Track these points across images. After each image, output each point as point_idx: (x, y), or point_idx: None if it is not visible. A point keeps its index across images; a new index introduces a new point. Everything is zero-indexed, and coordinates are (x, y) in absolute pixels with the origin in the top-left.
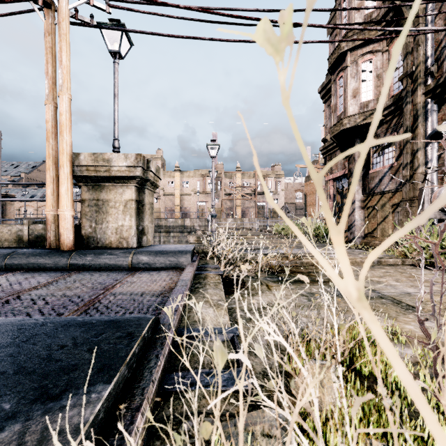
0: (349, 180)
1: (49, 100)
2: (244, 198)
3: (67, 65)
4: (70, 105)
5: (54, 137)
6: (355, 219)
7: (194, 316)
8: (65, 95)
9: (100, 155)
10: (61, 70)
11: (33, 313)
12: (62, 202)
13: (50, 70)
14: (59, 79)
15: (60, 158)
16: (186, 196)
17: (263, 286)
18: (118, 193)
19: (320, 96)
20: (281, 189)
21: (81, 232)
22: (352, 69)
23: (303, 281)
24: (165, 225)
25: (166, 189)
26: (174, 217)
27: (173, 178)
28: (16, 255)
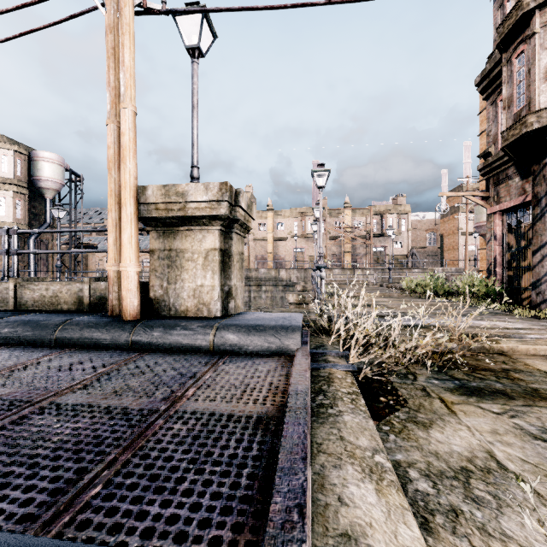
0: (534, 212)
1: (111, 119)
2: (355, 242)
3: (131, 66)
4: (134, 121)
5: (116, 168)
6: (546, 272)
7: (338, 512)
8: (127, 108)
9: (172, 188)
10: (123, 73)
11: (39, 463)
12: (124, 254)
13: (112, 79)
14: (121, 86)
15: (122, 194)
16: (280, 241)
17: (436, 402)
18: (196, 240)
19: (479, 90)
20: (407, 229)
21: (150, 294)
22: (543, 35)
23: (508, 392)
24: (256, 277)
25: (256, 234)
26: (266, 267)
27: (265, 219)
28: (68, 326)
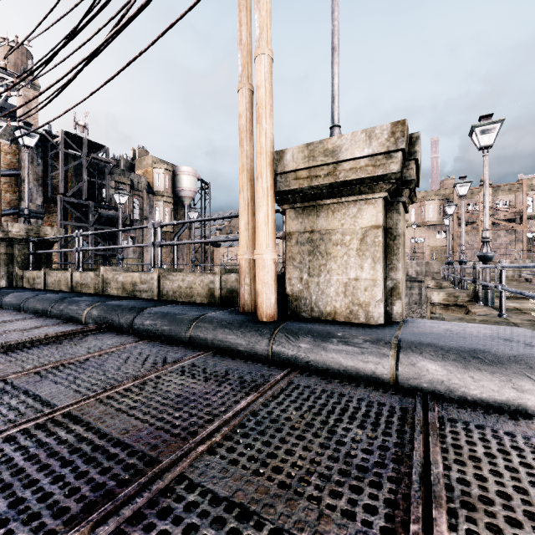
0: None
1: (243, 82)
2: (496, 227)
3: (267, 0)
4: (270, 70)
5: (248, 138)
6: None
7: None
8: (263, 53)
9: (317, 146)
10: (258, 11)
11: None
12: (259, 238)
13: (244, 35)
14: (255, 29)
15: (256, 163)
16: None
17: None
18: (347, 215)
19: None
20: None
21: (286, 288)
22: None
23: None
24: None
25: None
26: None
27: None
28: (202, 323)
